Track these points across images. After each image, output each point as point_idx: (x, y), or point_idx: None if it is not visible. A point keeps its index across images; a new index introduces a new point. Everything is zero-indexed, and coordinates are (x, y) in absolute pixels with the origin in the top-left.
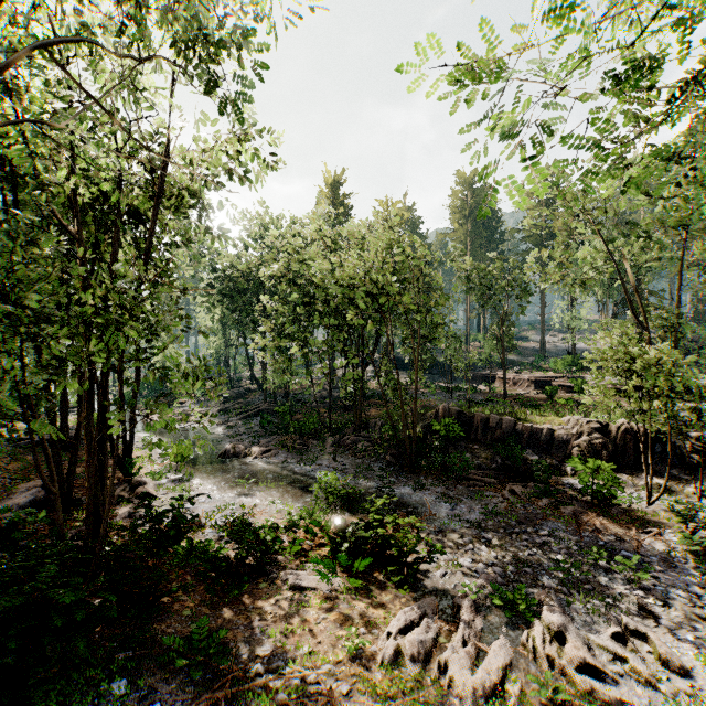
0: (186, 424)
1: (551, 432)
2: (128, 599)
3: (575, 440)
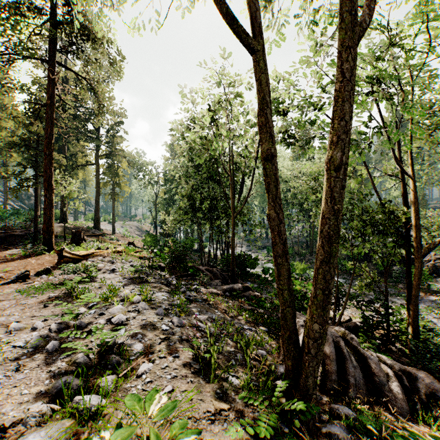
0: (235, 250)
1: (412, 259)
2: (244, 275)
3: (425, 263)
